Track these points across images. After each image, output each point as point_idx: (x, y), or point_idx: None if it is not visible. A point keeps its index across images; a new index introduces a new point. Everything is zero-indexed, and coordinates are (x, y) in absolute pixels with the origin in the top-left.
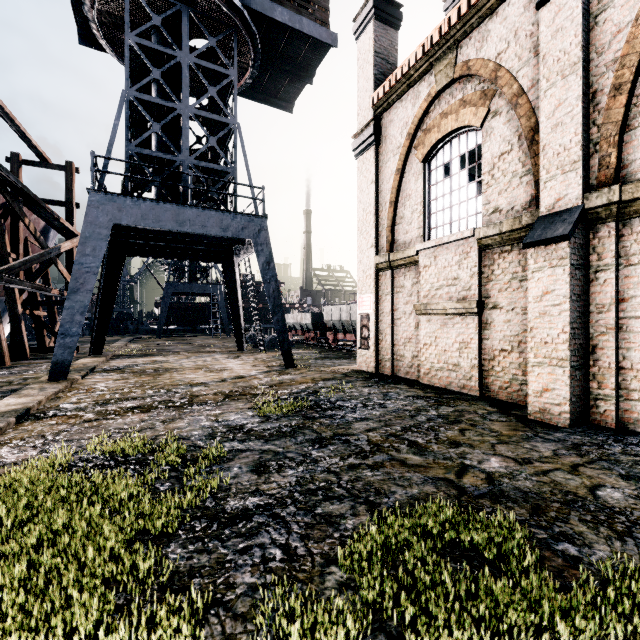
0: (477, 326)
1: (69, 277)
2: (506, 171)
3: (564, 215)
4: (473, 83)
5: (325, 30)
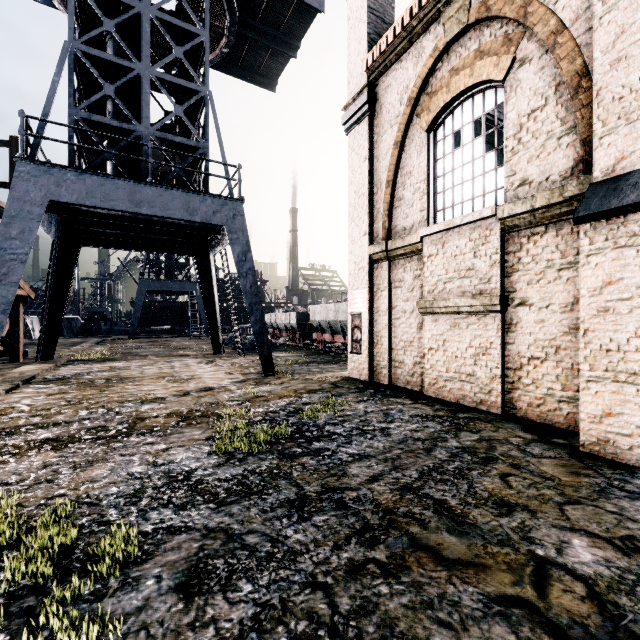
0: (499, 327)
1: None
2: (538, 132)
3: (633, 178)
4: (493, 28)
5: None
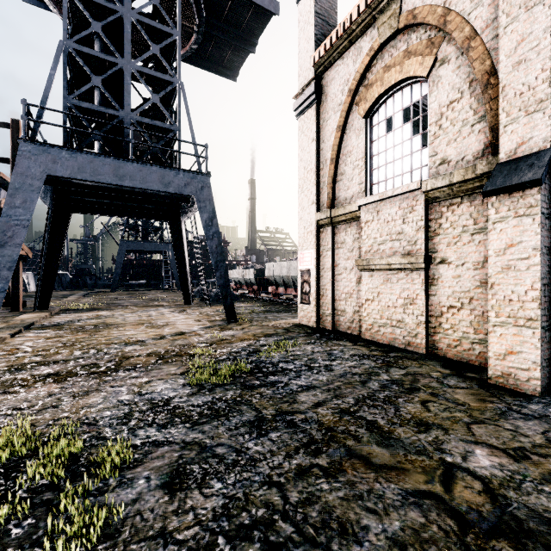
0: (423, 282)
1: None
2: (455, 120)
3: (530, 159)
4: (418, 32)
5: None
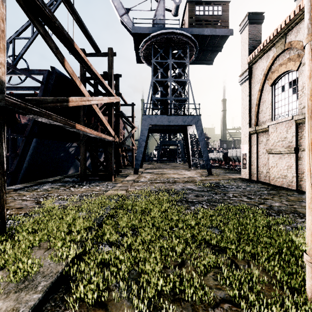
0: (295, 159)
1: (133, 141)
2: None
3: None
4: (294, 50)
5: (227, 30)
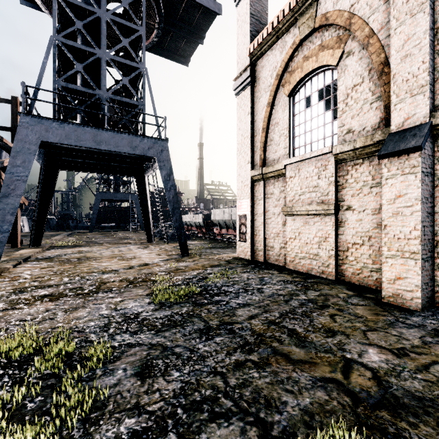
0: (334, 224)
1: None
2: (358, 99)
3: (414, 131)
4: (330, 31)
5: (213, 1)
